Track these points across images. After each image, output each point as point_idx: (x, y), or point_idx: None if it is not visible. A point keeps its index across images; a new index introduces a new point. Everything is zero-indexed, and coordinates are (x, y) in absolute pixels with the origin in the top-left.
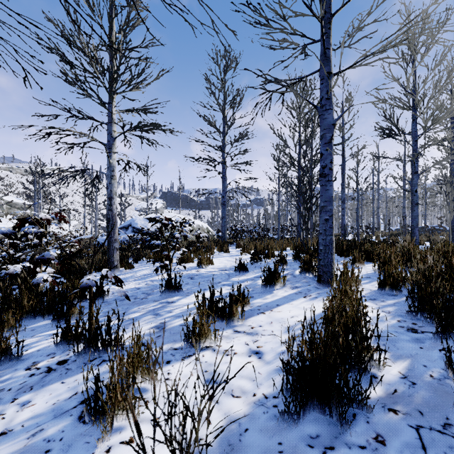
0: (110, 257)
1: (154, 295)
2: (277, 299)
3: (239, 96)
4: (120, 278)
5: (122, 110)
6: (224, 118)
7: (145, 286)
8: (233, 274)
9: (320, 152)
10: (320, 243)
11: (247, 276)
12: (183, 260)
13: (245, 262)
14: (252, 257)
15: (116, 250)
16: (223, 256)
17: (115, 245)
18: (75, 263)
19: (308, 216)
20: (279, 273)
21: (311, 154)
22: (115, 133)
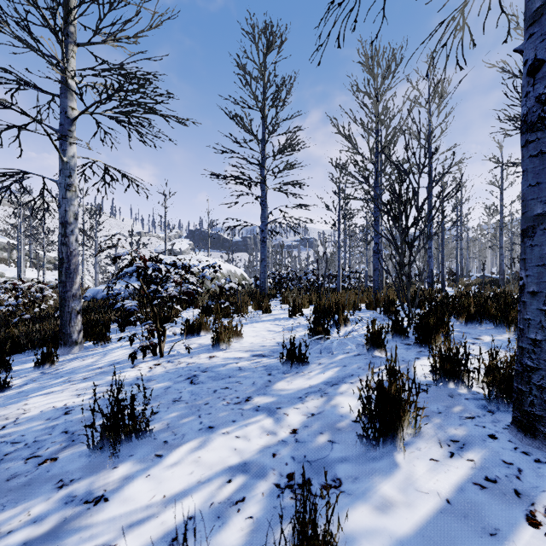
0: (64, 325)
1: (81, 447)
2: (430, 521)
3: (285, 86)
4: (68, 369)
5: (83, 69)
6: (264, 118)
7: (86, 405)
8: (277, 368)
9: (533, 60)
10: (530, 322)
11: (307, 377)
12: (191, 331)
13: (299, 336)
14: (311, 329)
15: (76, 314)
16: (260, 320)
17: (73, 304)
18: (13, 334)
19: (409, 255)
20: (404, 400)
21: (419, 143)
22: (75, 112)
